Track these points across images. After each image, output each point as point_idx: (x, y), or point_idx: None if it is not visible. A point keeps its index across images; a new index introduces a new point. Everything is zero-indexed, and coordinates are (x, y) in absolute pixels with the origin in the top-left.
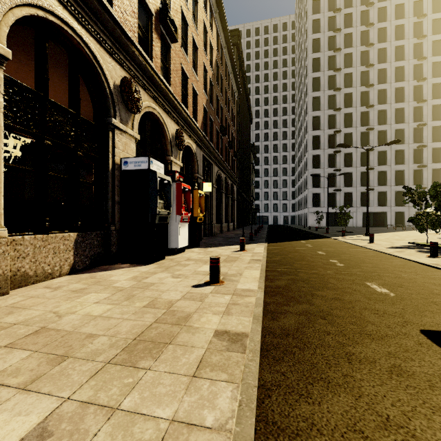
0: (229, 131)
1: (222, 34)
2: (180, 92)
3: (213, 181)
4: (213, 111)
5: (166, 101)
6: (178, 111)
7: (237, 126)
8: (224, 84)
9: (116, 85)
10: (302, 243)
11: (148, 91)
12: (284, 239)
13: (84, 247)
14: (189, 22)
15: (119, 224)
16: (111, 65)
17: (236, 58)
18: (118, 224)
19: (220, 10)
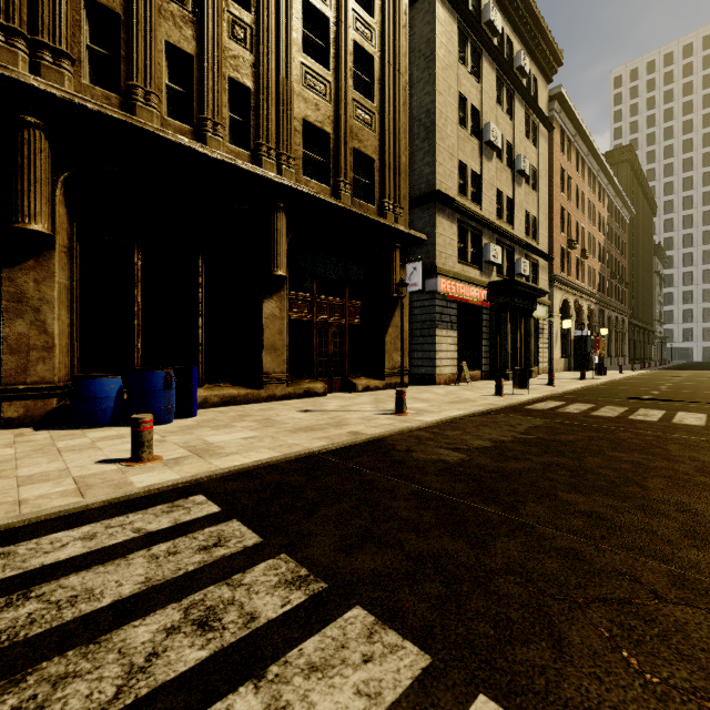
0: (618, 267)
1: (612, 190)
2: (587, 281)
3: (604, 323)
4: (605, 267)
5: (583, 294)
6: (588, 294)
7: (629, 248)
8: (614, 229)
9: (571, 303)
10: (687, 371)
11: (578, 296)
12: (676, 370)
13: (565, 364)
14: (591, 230)
15: (572, 356)
16: (570, 298)
17: (628, 173)
18: (571, 356)
19: (611, 182)
